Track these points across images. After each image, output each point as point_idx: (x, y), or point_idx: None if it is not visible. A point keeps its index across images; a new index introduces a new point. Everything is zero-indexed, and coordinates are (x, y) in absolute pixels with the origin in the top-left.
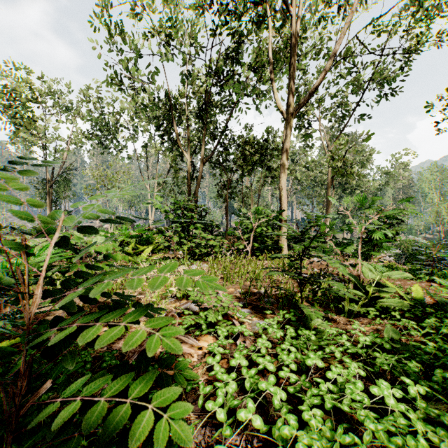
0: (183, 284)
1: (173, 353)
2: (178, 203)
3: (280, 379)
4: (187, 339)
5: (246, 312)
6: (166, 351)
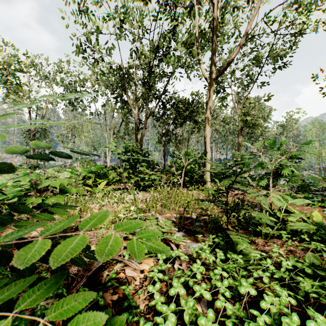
0: (107, 248)
1: (118, 277)
2: (127, 147)
3: (214, 304)
4: (131, 263)
5: (181, 235)
6: (111, 276)
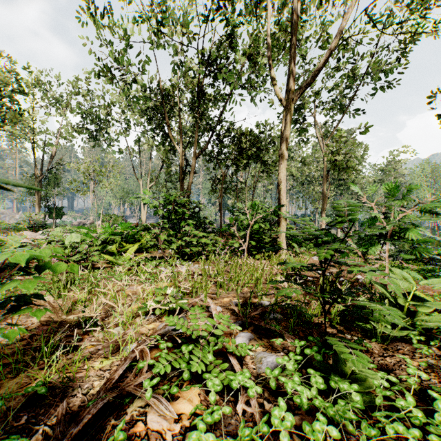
0: None
1: (133, 432)
2: (167, 197)
3: None
4: (158, 402)
5: (247, 338)
6: (116, 436)
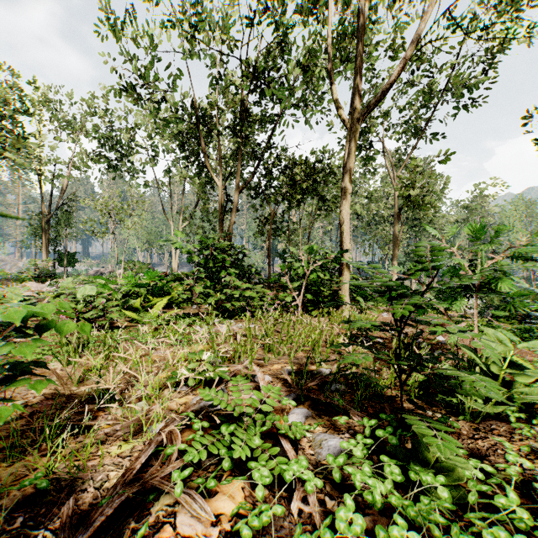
0: None
1: None
2: (204, 240)
3: None
4: (190, 500)
5: (303, 416)
6: None
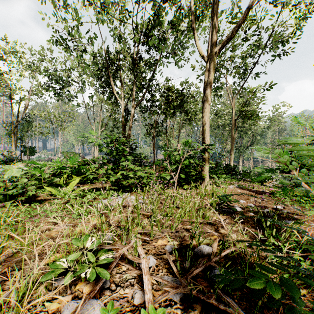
0: None
1: None
2: (110, 137)
3: None
4: None
5: None
6: None
